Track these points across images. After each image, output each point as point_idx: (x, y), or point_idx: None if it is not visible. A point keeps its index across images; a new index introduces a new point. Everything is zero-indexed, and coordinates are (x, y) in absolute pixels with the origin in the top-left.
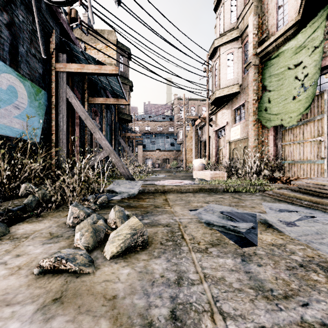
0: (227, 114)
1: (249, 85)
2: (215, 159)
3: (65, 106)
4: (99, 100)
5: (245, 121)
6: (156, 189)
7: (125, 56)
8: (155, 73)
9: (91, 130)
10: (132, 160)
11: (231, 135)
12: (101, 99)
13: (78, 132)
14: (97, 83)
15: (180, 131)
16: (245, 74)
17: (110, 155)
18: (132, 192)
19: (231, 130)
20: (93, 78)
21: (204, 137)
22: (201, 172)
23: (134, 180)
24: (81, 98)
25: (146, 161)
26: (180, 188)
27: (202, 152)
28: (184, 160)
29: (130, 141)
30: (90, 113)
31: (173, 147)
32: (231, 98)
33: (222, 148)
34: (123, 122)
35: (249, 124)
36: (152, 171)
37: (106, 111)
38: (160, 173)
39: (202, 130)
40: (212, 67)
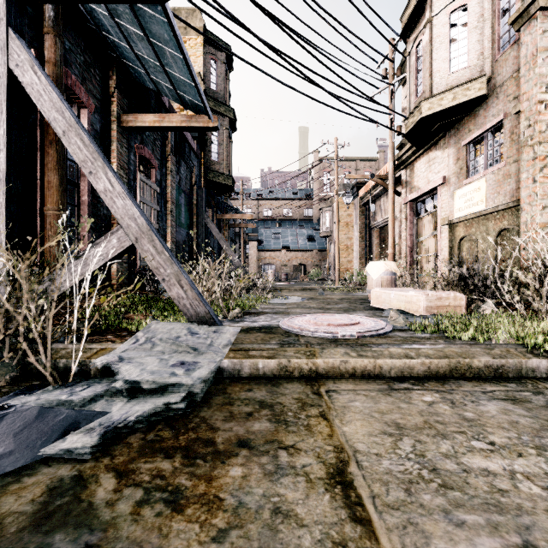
0: (445, 158)
1: (523, 67)
2: (409, 263)
3: (3, 93)
4: (146, 120)
5: (505, 166)
6: (282, 367)
7: (220, 60)
8: (280, 55)
9: (82, 166)
10: (234, 265)
11: (456, 206)
12: (150, 116)
13: (86, 193)
14: (140, 78)
15: (326, 213)
16: (502, 49)
17: (141, 242)
18: (174, 399)
19: (456, 194)
20: (127, 61)
21: (379, 219)
22: (395, 293)
23: (214, 322)
24: (97, 110)
25: (265, 268)
26: (375, 362)
27: (374, 250)
28: (337, 265)
29: (236, 234)
30: (131, 154)
31: (312, 243)
32: (457, 119)
33: (426, 239)
34: (218, 192)
35: (523, 168)
36: (275, 288)
37: (176, 163)
38: (291, 293)
39: (375, 205)
40: (409, 56)
